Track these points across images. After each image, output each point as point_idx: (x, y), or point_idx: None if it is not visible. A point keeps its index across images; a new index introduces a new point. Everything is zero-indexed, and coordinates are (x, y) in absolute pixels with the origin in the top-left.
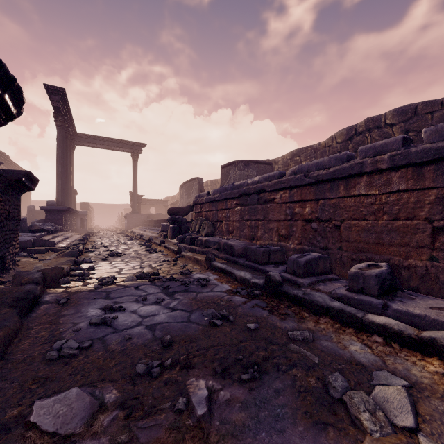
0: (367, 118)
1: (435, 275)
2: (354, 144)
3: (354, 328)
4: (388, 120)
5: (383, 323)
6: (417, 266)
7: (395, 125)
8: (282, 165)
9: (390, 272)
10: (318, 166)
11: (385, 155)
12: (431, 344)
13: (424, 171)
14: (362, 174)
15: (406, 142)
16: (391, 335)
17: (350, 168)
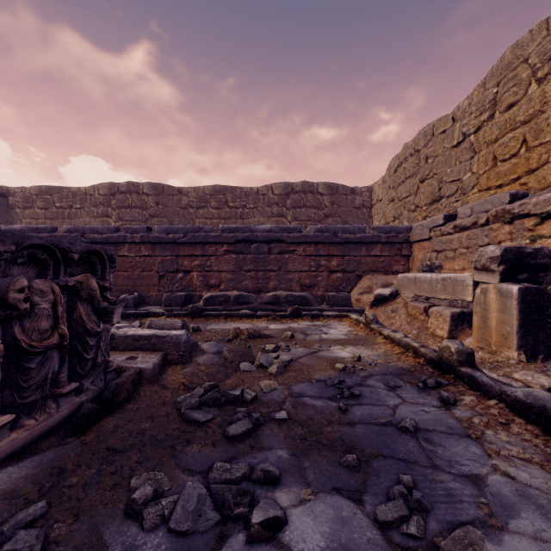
0: (129, 182)
1: (160, 298)
2: (117, 201)
3: (123, 318)
4: (145, 189)
5: (135, 312)
6: (153, 296)
7: (150, 195)
8: (23, 199)
9: (139, 296)
10: (94, 231)
11: (138, 235)
12: (149, 313)
13: (156, 247)
14: (126, 243)
15: (149, 230)
16: (137, 315)
17: (118, 238)
